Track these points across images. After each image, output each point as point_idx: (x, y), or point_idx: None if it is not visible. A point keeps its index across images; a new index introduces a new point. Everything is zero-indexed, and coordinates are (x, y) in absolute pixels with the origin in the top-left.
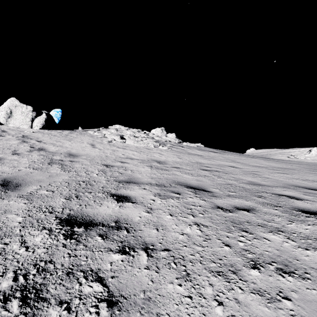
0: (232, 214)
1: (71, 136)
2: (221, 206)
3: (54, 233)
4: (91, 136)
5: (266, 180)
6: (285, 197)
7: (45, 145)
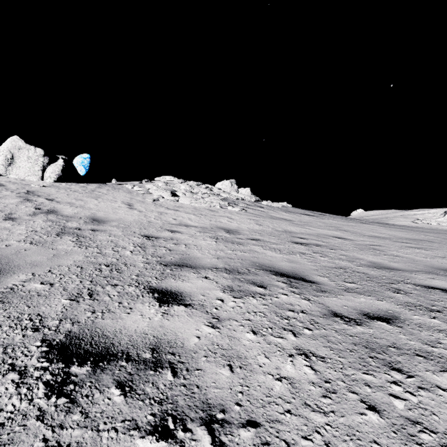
0: (362, 329)
1: (98, 193)
2: (339, 311)
3: (29, 381)
4: (129, 193)
5: (397, 260)
6: (438, 292)
7: (59, 205)
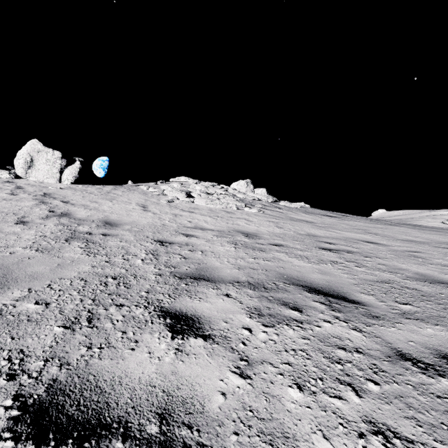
0: None
1: (114, 194)
2: (407, 351)
3: None
4: (144, 194)
5: (447, 271)
6: None
7: (73, 207)
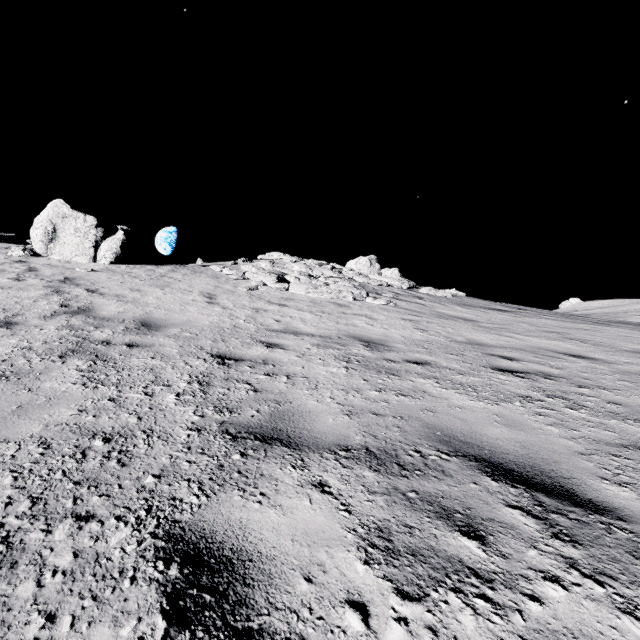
0: None
1: (169, 279)
2: None
3: None
4: (215, 278)
5: None
6: None
7: (100, 299)
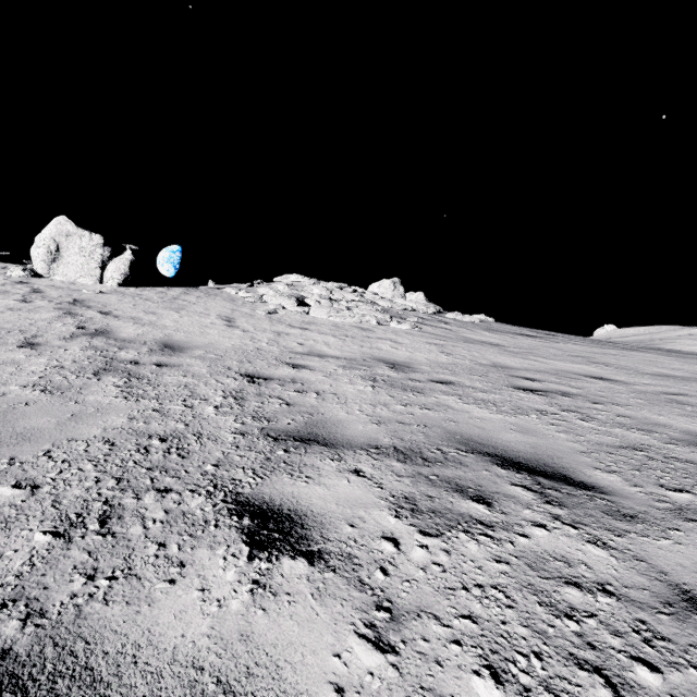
0: None
1: (183, 301)
2: None
3: None
4: (231, 301)
5: None
6: None
7: (116, 322)
